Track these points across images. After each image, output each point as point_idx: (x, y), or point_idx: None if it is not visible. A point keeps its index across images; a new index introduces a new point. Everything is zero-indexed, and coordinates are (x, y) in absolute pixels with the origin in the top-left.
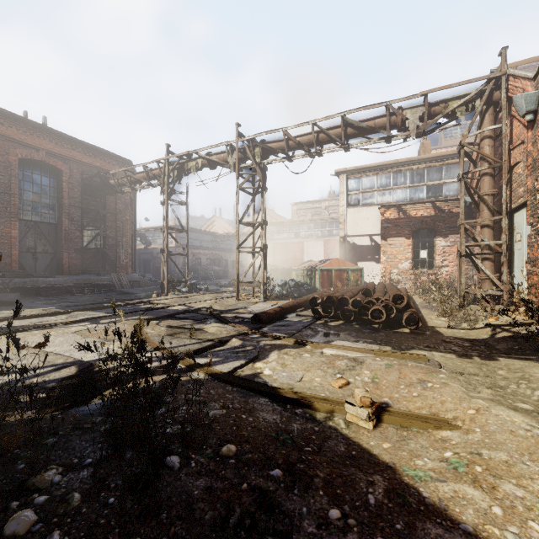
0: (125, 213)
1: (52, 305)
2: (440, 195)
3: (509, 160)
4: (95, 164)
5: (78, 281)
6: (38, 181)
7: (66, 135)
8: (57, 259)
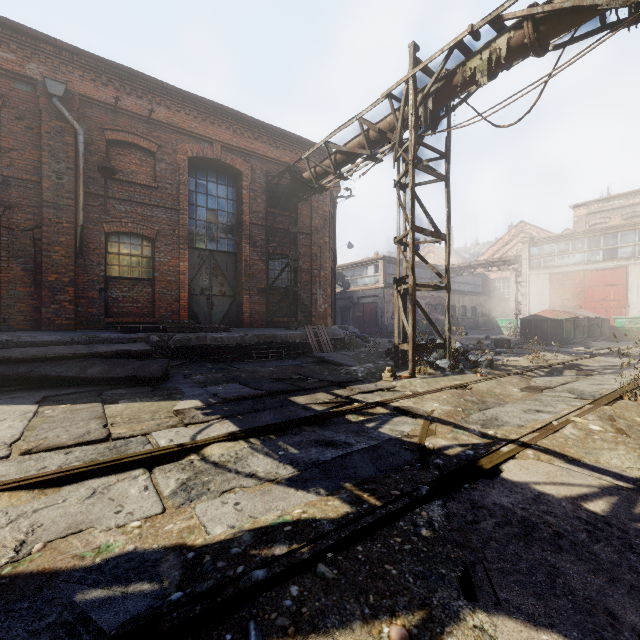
0: (324, 233)
1: (205, 390)
2: None
3: None
4: (284, 160)
5: (260, 339)
6: (213, 192)
7: (245, 116)
8: (237, 305)
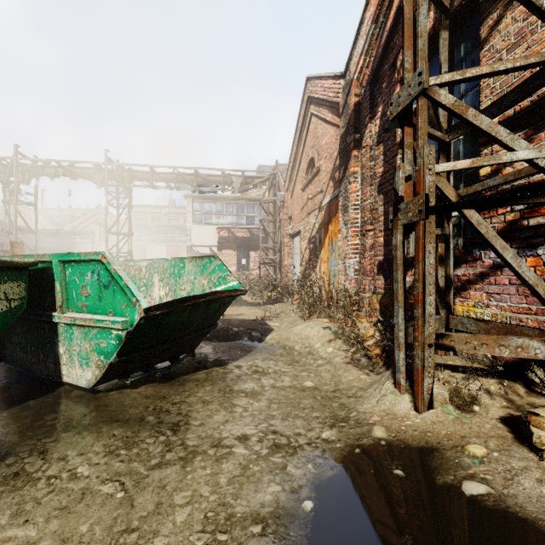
0: None
1: None
2: (254, 223)
3: (280, 216)
4: None
5: None
6: None
7: None
8: None
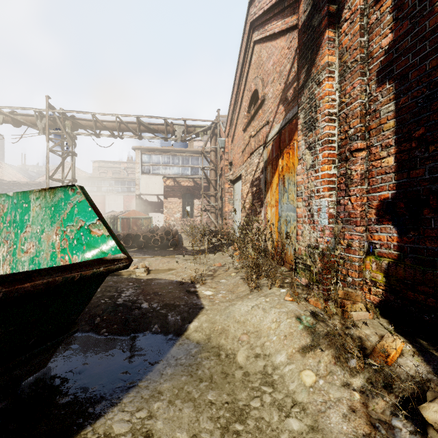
0: None
1: None
2: (198, 174)
3: (221, 164)
4: None
5: None
6: None
7: None
8: None
